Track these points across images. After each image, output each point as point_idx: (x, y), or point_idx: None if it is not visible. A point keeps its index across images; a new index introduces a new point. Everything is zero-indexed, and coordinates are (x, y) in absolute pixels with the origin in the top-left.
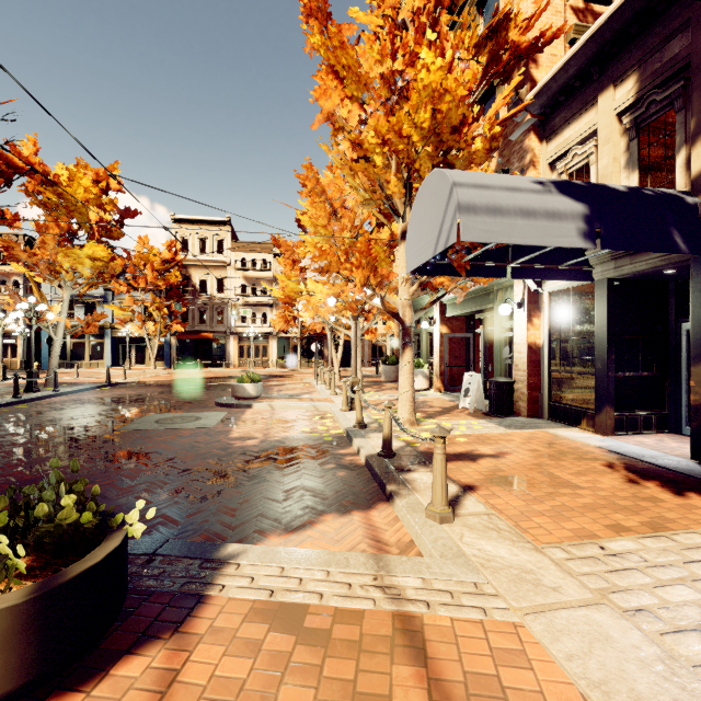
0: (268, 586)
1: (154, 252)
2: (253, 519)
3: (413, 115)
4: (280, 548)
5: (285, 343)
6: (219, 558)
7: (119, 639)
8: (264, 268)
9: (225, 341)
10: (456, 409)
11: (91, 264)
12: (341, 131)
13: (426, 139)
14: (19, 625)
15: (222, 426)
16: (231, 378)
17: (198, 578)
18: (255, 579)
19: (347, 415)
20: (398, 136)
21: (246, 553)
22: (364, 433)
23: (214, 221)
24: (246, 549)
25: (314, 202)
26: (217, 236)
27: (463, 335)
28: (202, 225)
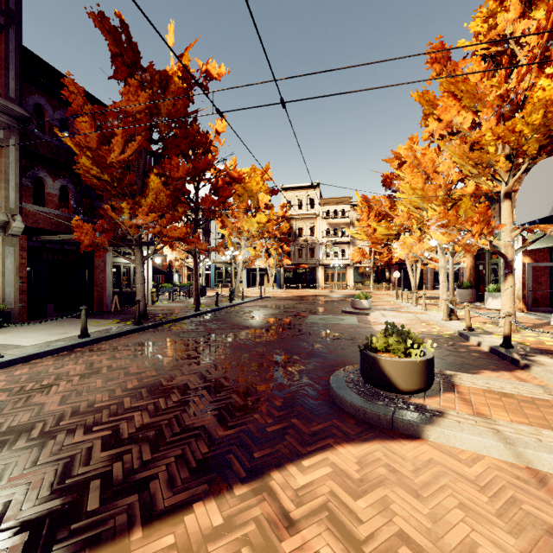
0: (484, 386)
1: (273, 212)
2: (439, 367)
3: (526, 118)
4: (476, 375)
5: (359, 271)
6: (446, 374)
7: (430, 389)
8: (343, 216)
9: (315, 270)
10: (547, 325)
11: (257, 226)
12: (430, 116)
13: (536, 130)
14: (424, 368)
15: (363, 324)
16: (329, 296)
17: (444, 379)
18: (474, 383)
19: (450, 323)
20: (510, 132)
21: (459, 375)
22: (475, 334)
23: (308, 186)
24: (457, 373)
25: (411, 171)
26: (310, 196)
27: (548, 264)
28: (299, 190)
